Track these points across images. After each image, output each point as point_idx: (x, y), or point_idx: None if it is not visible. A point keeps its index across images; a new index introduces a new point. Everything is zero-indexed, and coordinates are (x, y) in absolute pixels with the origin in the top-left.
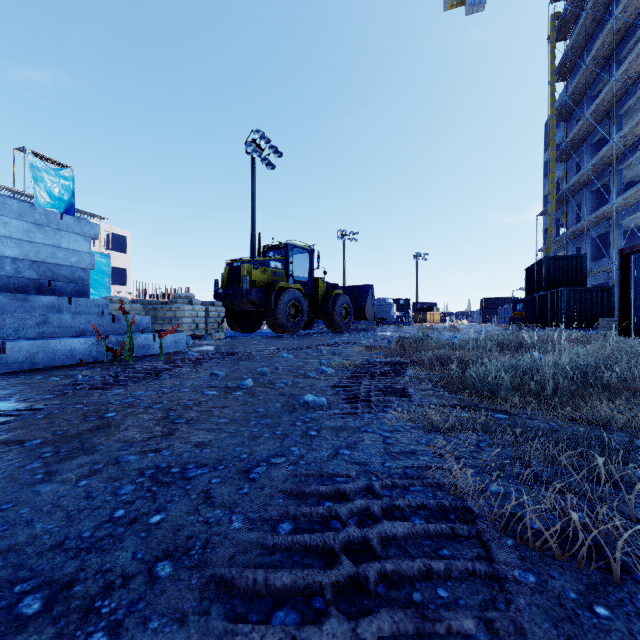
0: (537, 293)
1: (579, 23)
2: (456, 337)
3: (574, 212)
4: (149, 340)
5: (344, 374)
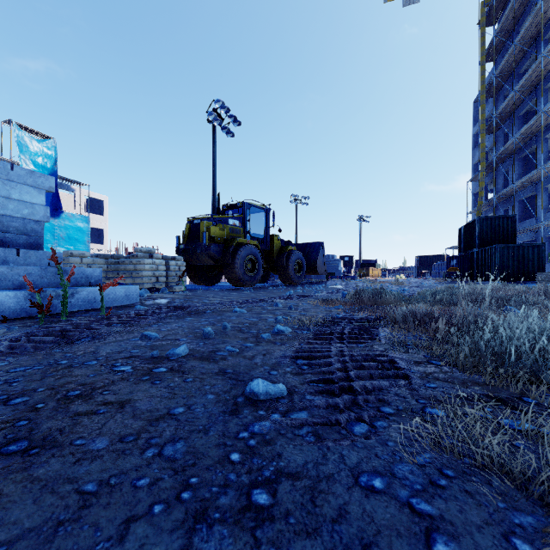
0: (470, 250)
1: (508, 7)
2: (405, 290)
3: (502, 178)
4: (96, 293)
5: (304, 335)
